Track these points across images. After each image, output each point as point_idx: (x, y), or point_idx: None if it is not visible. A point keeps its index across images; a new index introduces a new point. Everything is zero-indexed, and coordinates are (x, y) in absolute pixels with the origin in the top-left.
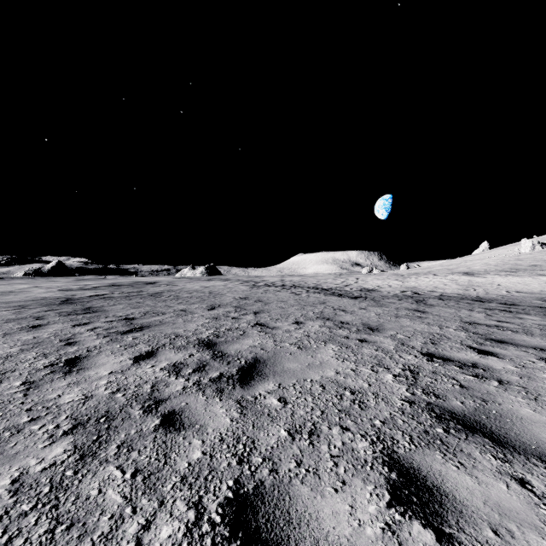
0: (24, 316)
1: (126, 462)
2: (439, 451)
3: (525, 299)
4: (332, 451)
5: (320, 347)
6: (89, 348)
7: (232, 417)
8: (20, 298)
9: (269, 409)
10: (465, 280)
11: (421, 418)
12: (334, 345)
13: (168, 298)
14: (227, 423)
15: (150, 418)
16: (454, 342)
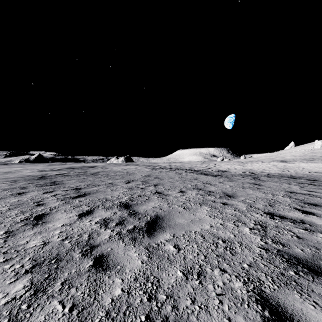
0: (15, 186)
1: (66, 298)
2: (296, 291)
3: (321, 177)
4: (216, 290)
5: (197, 208)
6: (51, 208)
7: (142, 260)
8: (14, 175)
9: (168, 254)
10: (281, 165)
11: (276, 262)
12: (207, 206)
13: (102, 175)
14: (139, 265)
15: (86, 260)
16: (284, 205)
